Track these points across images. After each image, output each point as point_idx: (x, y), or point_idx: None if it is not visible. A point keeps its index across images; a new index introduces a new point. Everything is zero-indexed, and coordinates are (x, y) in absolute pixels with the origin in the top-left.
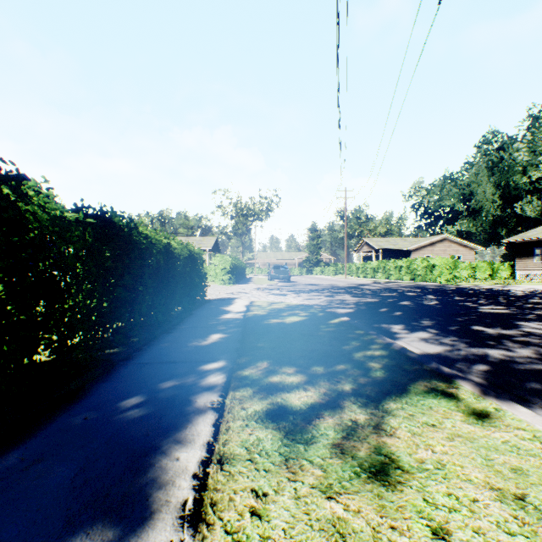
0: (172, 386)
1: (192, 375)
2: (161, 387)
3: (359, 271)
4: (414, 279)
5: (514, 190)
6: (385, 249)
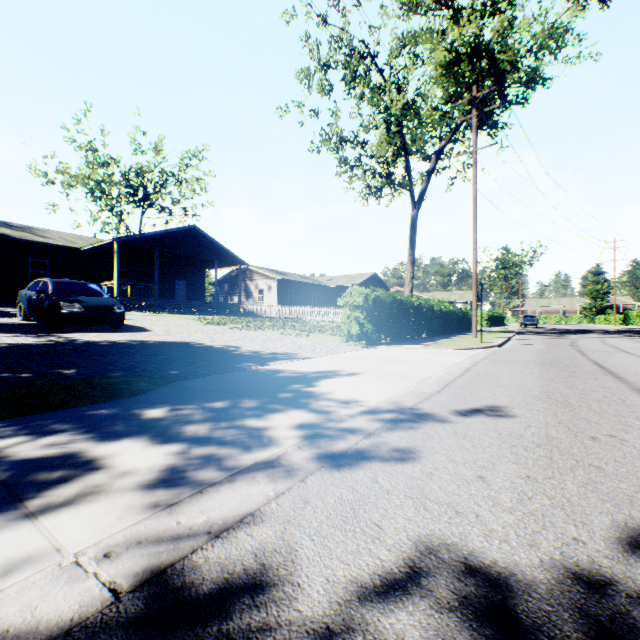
0: None
1: None
2: None
3: (636, 319)
4: None
5: None
6: None
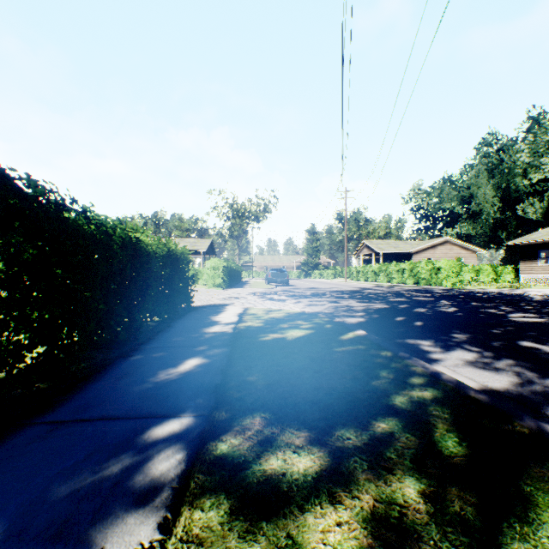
0: (74, 491)
1: (126, 454)
2: (51, 494)
3: (359, 274)
4: (418, 283)
5: (514, 192)
6: (386, 252)
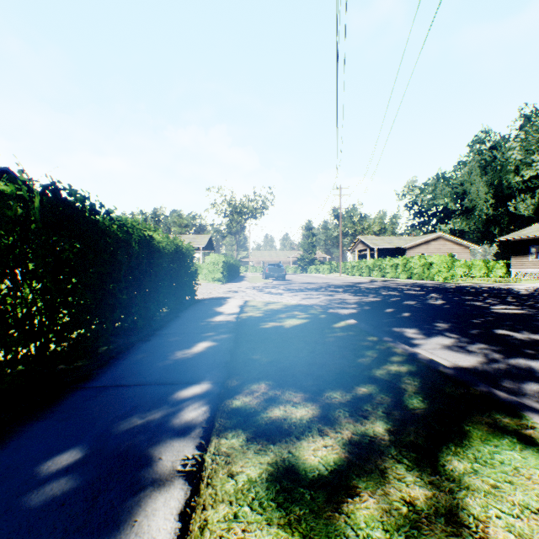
0: (130, 428)
1: (163, 407)
2: (114, 430)
3: (354, 269)
4: (411, 278)
5: (507, 189)
6: (380, 247)
